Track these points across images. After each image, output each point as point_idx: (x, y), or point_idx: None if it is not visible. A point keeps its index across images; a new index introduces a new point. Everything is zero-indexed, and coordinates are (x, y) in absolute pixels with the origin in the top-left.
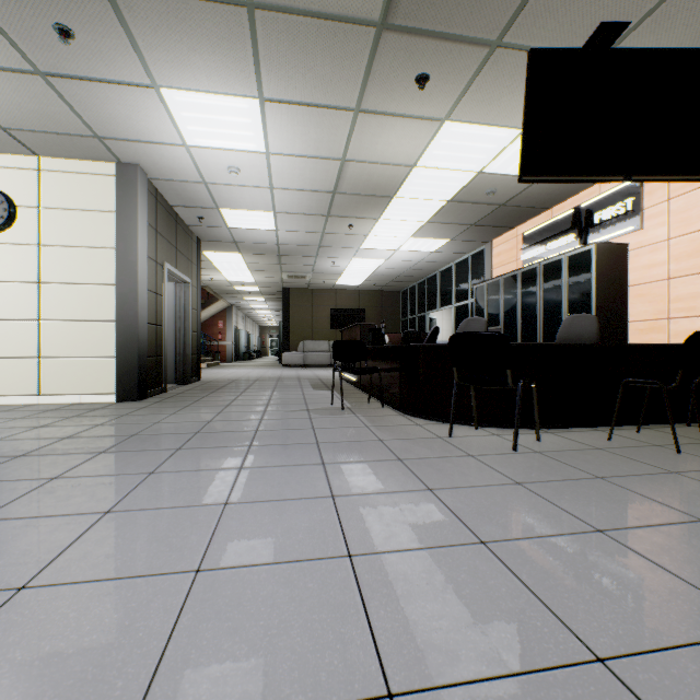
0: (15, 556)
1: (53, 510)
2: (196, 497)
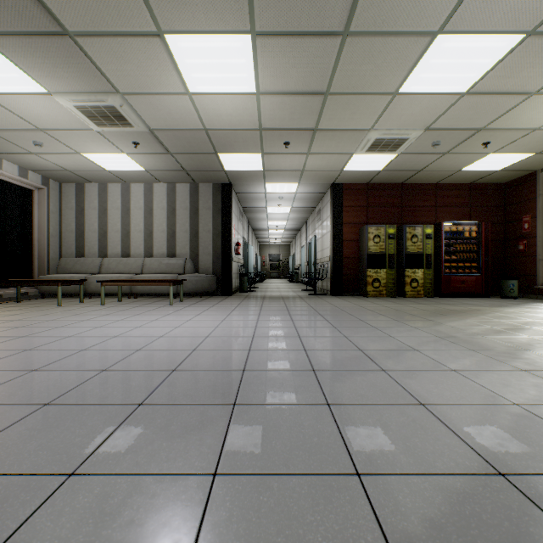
0: (226, 330)
1: (230, 338)
2: (172, 339)
